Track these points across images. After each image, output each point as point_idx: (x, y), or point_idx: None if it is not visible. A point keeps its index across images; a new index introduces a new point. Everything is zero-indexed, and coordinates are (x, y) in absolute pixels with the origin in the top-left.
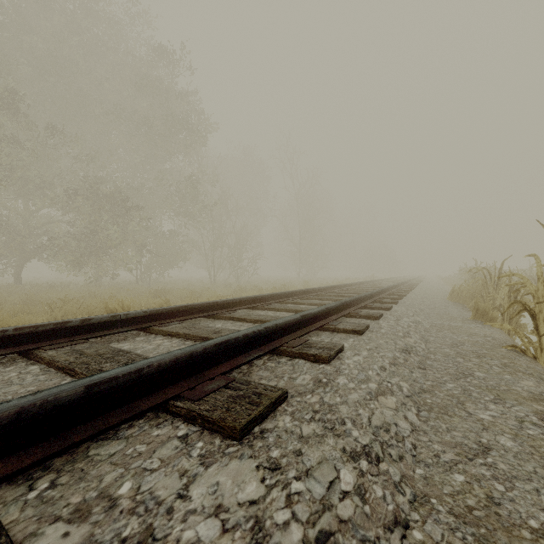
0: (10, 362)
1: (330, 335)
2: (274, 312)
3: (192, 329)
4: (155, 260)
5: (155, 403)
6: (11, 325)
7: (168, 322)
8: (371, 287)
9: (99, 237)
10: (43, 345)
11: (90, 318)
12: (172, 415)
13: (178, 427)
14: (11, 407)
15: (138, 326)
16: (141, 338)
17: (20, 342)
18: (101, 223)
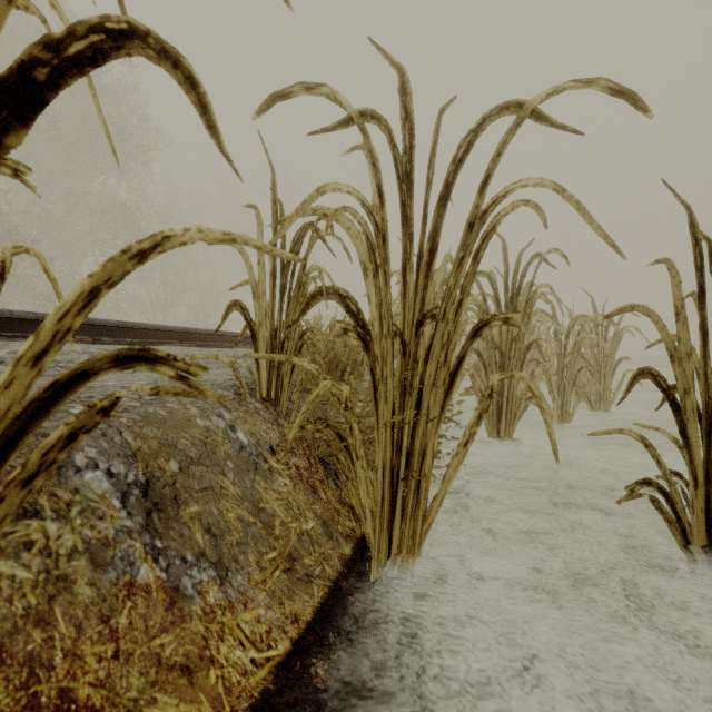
0: None
1: None
2: None
3: None
4: None
5: None
6: None
7: None
8: None
9: None
10: None
11: None
12: None
13: None
14: None
15: None
16: None
17: None
18: None
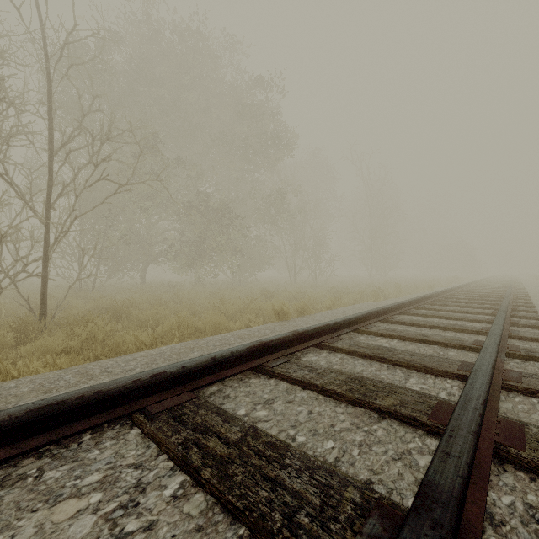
0: (315, 350)
1: (521, 342)
2: (425, 318)
3: (397, 332)
4: (249, 263)
5: (500, 382)
6: (221, 321)
7: (365, 325)
8: (476, 292)
9: (207, 244)
10: (323, 340)
11: (336, 321)
12: (507, 390)
13: (526, 397)
14: (485, 376)
15: (352, 328)
16: (363, 337)
17: (313, 337)
18: (209, 233)
